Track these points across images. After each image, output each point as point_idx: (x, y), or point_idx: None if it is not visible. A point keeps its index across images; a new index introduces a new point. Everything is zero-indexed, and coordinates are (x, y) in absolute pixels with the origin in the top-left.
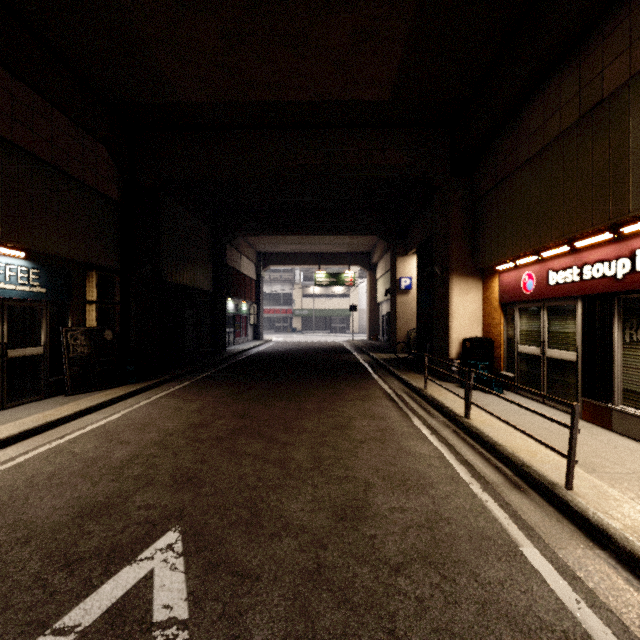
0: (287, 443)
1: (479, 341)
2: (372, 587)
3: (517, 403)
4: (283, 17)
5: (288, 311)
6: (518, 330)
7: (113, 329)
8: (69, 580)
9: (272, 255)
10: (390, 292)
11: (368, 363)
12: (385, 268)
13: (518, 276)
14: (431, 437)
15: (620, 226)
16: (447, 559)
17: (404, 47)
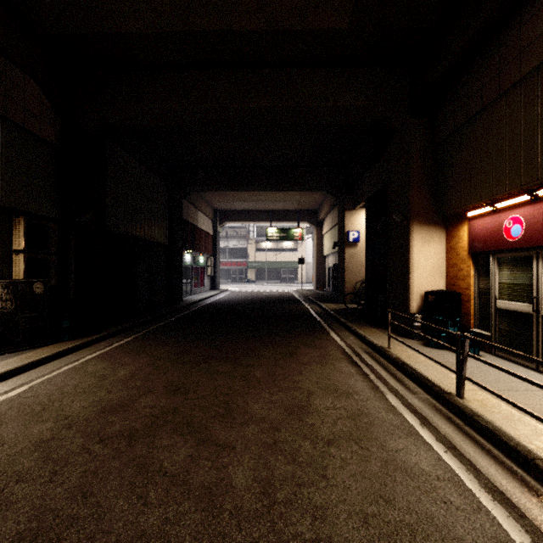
0: (225, 445)
1: (445, 294)
2: None
3: None
4: None
5: (243, 263)
6: (497, 283)
7: (45, 281)
8: None
9: (228, 212)
10: (339, 245)
11: (319, 314)
12: (332, 223)
13: (498, 221)
14: (423, 432)
15: None
16: None
17: None
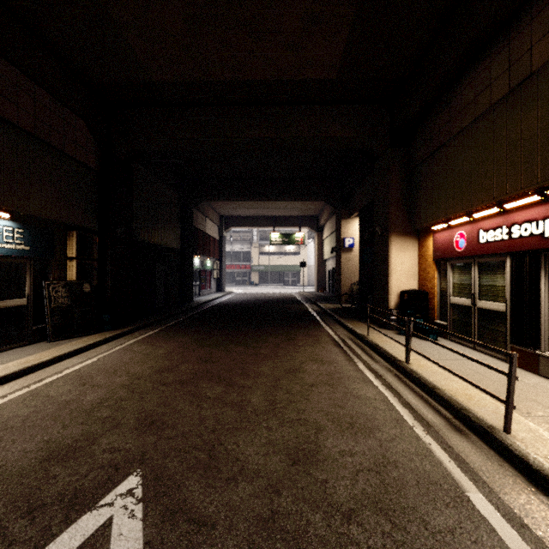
0: (244, 386)
1: (415, 293)
2: (325, 536)
3: (455, 350)
4: (241, 2)
5: (247, 267)
6: (451, 283)
7: (91, 282)
8: (29, 528)
9: (233, 218)
10: (335, 250)
11: (316, 312)
12: (331, 229)
13: (451, 235)
14: (375, 381)
15: (548, 189)
16: (397, 505)
17: (349, 30)
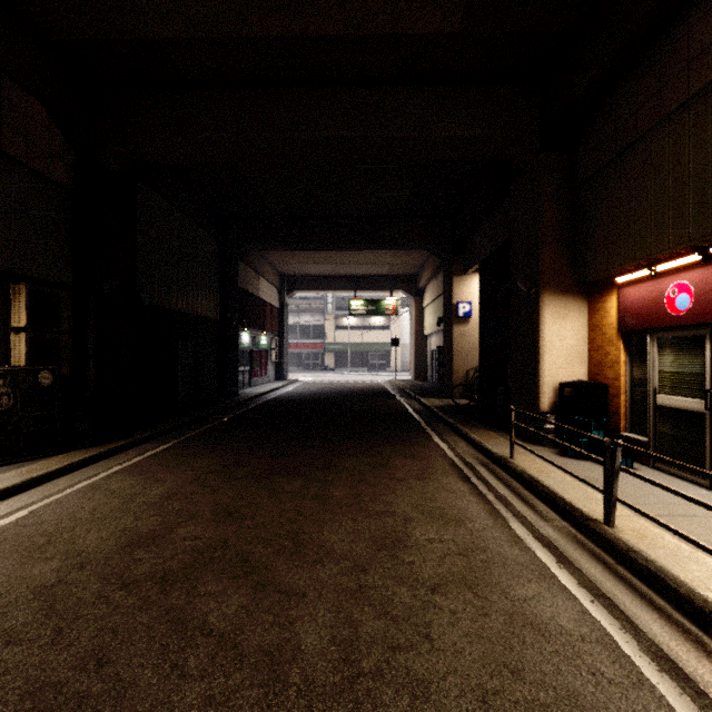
0: (292, 592)
1: (587, 387)
2: None
3: None
4: None
5: (319, 346)
6: (656, 371)
7: (54, 369)
8: None
9: (298, 278)
10: (445, 321)
11: (418, 412)
12: (435, 293)
13: (658, 289)
14: (561, 573)
15: None
16: None
17: None
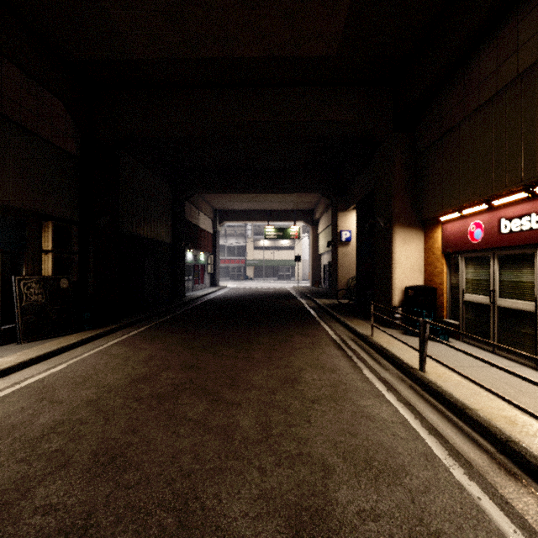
0: (233, 403)
1: (422, 289)
2: None
3: (491, 362)
4: None
5: (241, 261)
6: (464, 279)
7: (69, 278)
8: None
9: (227, 212)
10: (332, 244)
11: (313, 308)
12: (326, 223)
13: (464, 226)
14: (388, 395)
15: None
16: None
17: None
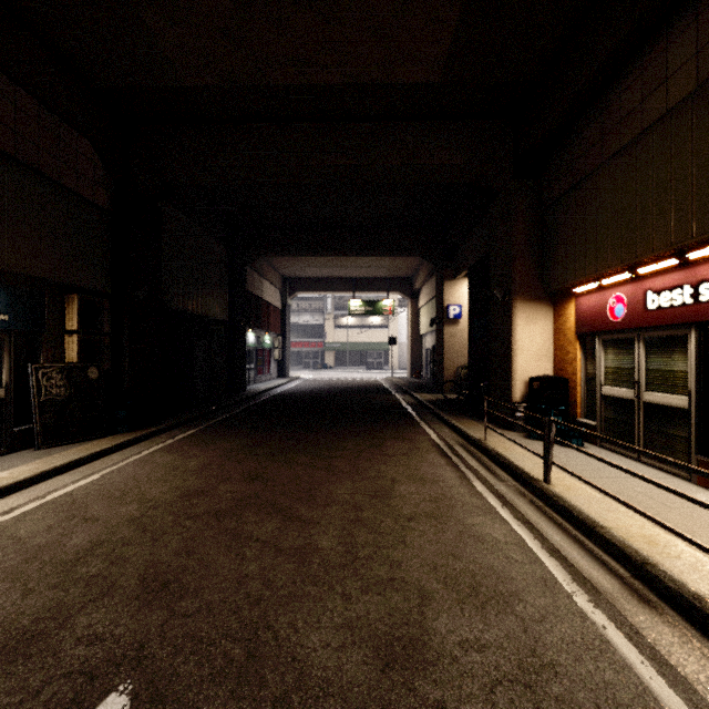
0: (310, 521)
1: (550, 380)
2: None
3: (627, 470)
4: None
5: (318, 344)
6: (602, 367)
7: (99, 366)
8: None
9: (300, 280)
10: (436, 322)
11: (411, 405)
12: (429, 295)
13: (602, 299)
14: (503, 511)
15: None
16: None
17: (461, 8)
